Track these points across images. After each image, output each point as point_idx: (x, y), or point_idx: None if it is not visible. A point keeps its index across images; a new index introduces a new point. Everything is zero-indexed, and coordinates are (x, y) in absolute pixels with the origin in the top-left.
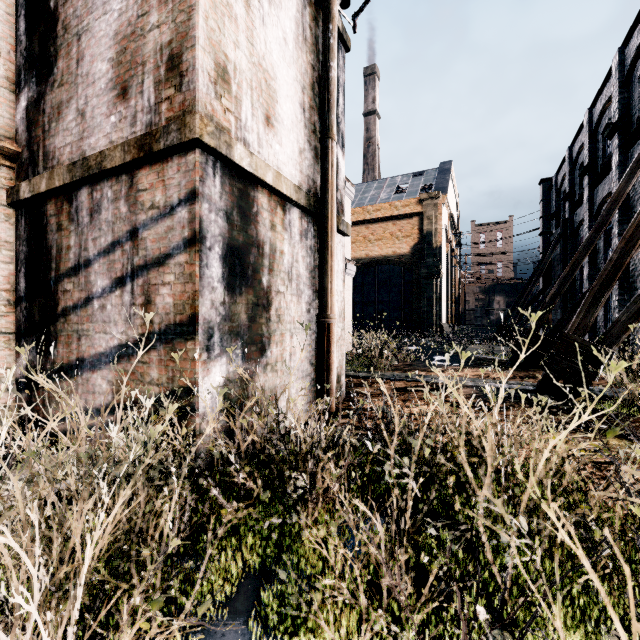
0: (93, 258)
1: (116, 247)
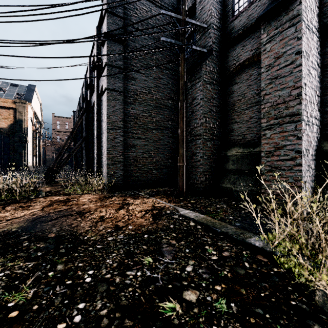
0: None
1: None
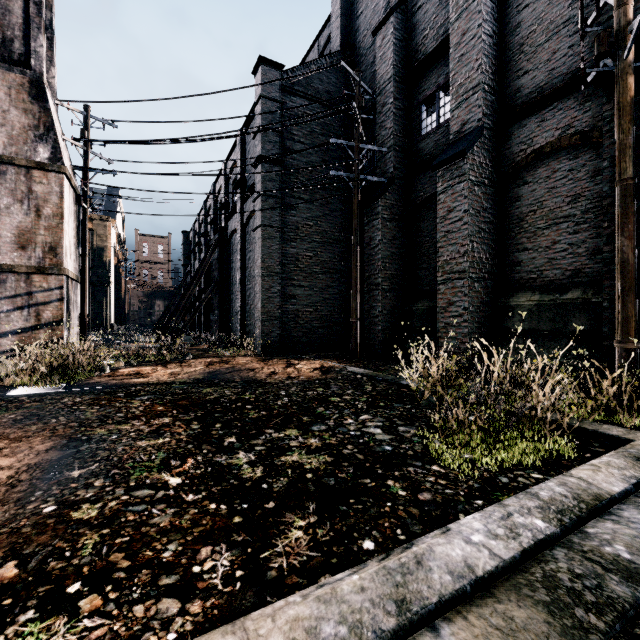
0: (0, 299)
1: (18, 297)
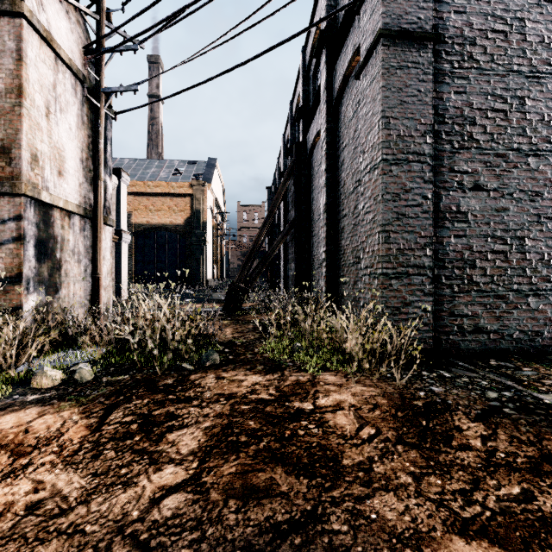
0: None
1: None
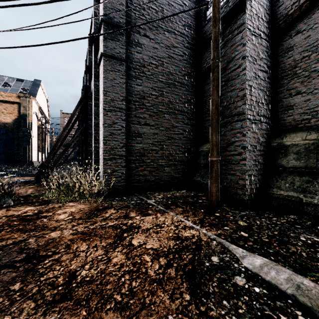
0: None
1: None
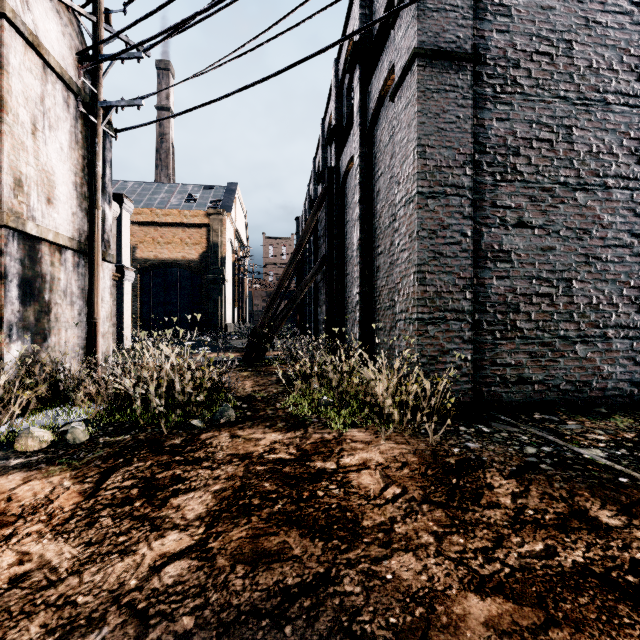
0: None
1: None
